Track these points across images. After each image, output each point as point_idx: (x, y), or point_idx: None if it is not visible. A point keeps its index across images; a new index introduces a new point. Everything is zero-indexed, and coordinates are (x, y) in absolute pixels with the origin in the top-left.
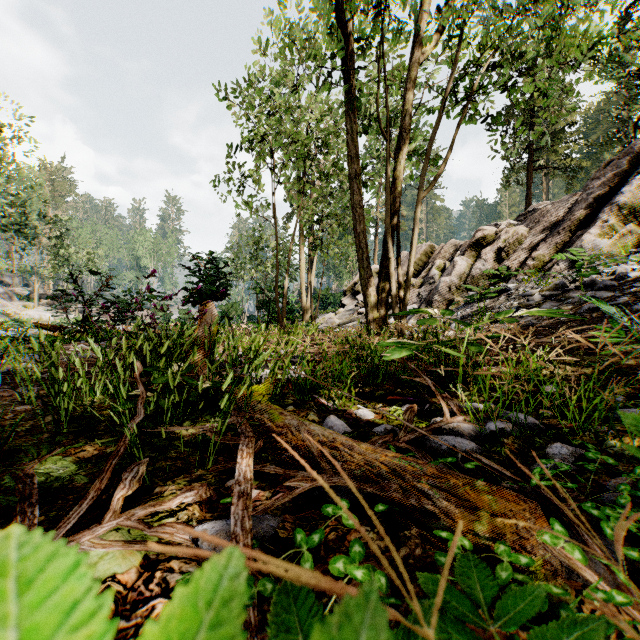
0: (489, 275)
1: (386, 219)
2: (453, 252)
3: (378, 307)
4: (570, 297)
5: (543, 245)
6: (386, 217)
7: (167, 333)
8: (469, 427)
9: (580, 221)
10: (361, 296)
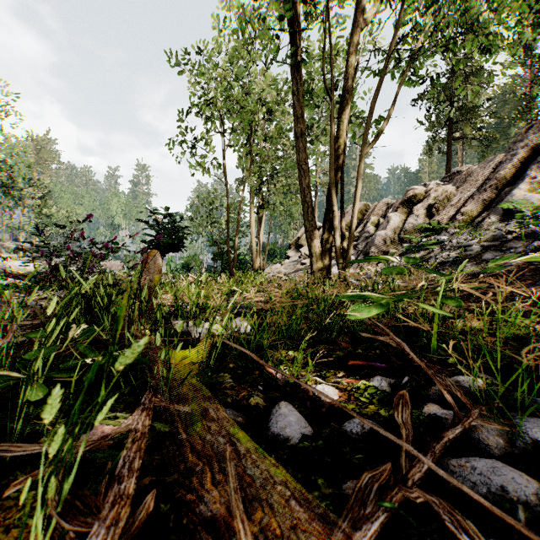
0: (421, 229)
1: (330, 174)
2: (386, 210)
3: (322, 257)
4: (511, 247)
5: (471, 201)
6: (330, 172)
7: (102, 283)
8: (491, 429)
9: (505, 179)
10: (304, 249)
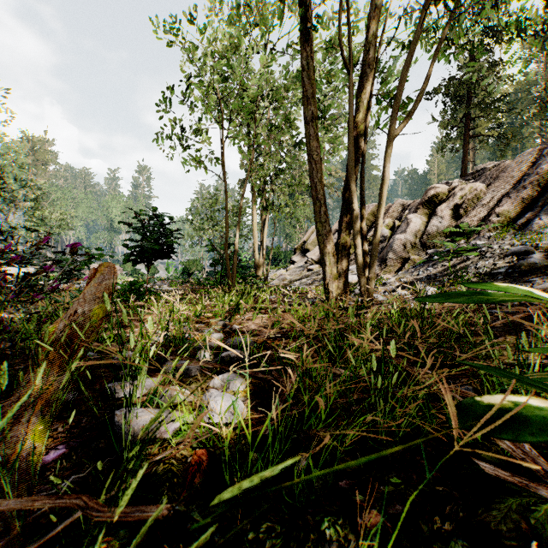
0: (446, 232)
1: (350, 164)
2: (401, 211)
3: (338, 267)
4: None
5: (507, 200)
6: (350, 161)
7: None
8: None
9: None
10: (310, 254)
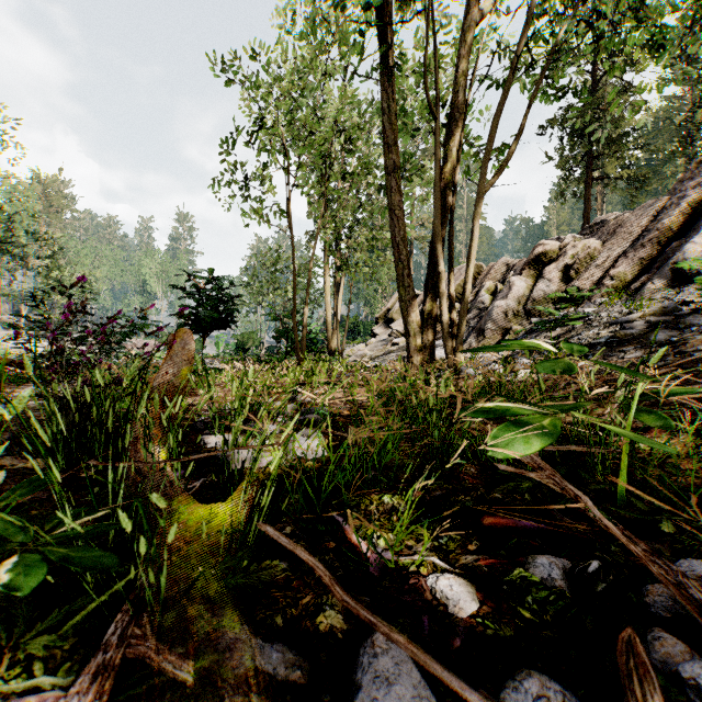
0: (554, 298)
1: (435, 222)
2: (505, 272)
3: (423, 337)
4: (692, 324)
5: (623, 261)
6: (435, 219)
7: None
8: None
9: (670, 231)
10: (396, 324)
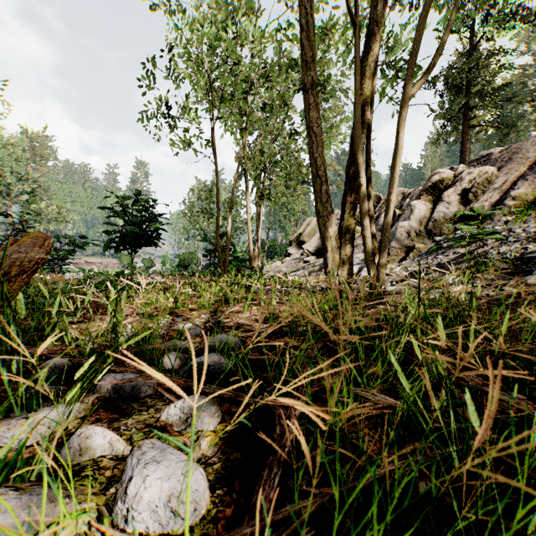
0: (454, 219)
1: (356, 131)
2: (401, 200)
3: (341, 252)
4: None
5: (523, 183)
6: (356, 129)
7: None
8: None
9: None
10: (306, 245)
